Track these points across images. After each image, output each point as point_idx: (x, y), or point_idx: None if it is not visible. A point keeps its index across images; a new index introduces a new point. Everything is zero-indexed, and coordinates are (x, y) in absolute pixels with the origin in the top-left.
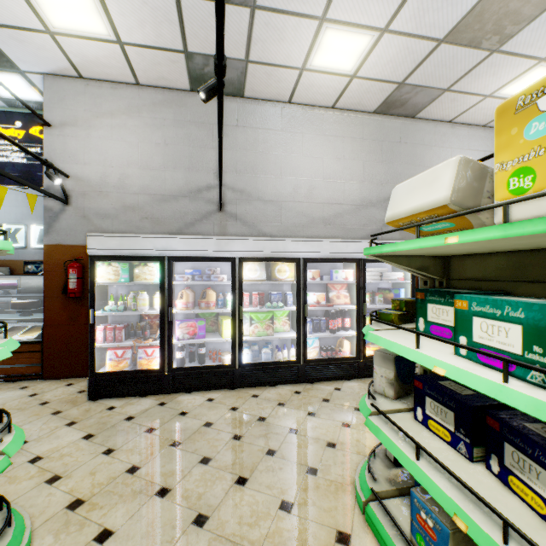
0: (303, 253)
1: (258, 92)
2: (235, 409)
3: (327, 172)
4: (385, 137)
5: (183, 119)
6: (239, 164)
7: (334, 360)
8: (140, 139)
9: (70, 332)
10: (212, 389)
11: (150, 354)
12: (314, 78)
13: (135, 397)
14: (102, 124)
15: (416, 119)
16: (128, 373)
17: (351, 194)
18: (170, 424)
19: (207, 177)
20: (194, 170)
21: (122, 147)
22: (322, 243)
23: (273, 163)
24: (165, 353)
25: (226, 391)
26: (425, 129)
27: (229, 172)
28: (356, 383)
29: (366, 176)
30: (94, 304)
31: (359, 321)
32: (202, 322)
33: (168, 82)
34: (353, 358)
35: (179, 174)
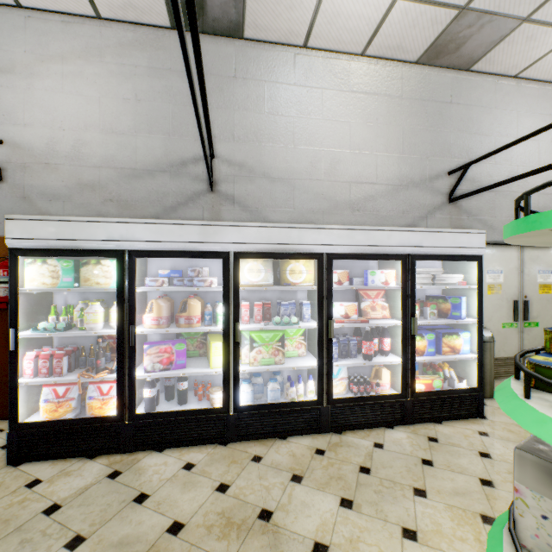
0: (326, 247)
1: (263, 29)
2: (225, 488)
3: (354, 141)
4: (431, 96)
5: (162, 67)
6: (237, 128)
7: (371, 399)
8: (102, 92)
9: (4, 356)
10: (194, 444)
11: (106, 392)
12: (341, 1)
13: (78, 458)
14: (50, 72)
15: (472, 72)
16: (68, 423)
17: (387, 171)
18: (112, 526)
19: (194, 145)
20: (176, 135)
21: (77, 103)
22: (354, 232)
23: (283, 128)
24: (124, 393)
25: (215, 447)
26: (483, 85)
27: (224, 139)
28: (403, 434)
29: (406, 146)
30: (16, 322)
31: (406, 343)
32: (182, 346)
33: (139, 12)
34: (397, 396)
35: (156, 141)
